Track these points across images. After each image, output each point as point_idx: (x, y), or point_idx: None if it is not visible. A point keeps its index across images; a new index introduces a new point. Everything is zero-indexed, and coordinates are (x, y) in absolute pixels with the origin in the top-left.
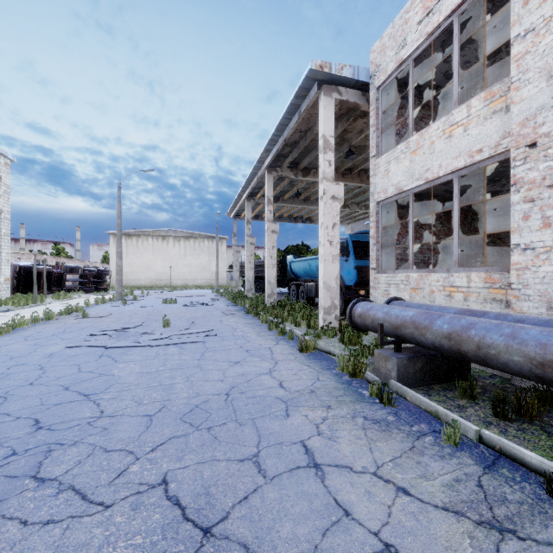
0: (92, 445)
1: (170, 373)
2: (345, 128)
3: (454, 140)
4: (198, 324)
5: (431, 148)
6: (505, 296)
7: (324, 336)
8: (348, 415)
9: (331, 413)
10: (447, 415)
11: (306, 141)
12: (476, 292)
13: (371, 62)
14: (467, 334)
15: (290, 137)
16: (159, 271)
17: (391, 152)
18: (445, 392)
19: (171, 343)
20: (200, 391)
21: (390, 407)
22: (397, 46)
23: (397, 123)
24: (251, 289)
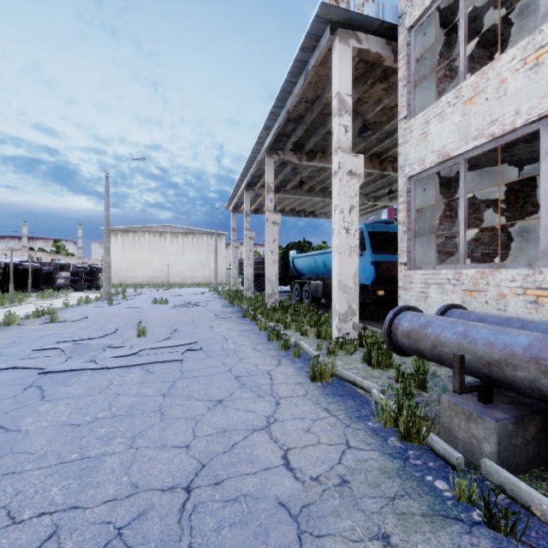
0: None
1: (110, 427)
2: (359, 97)
3: (546, 69)
4: (182, 332)
5: (500, 89)
6: None
7: (340, 351)
8: None
9: None
10: None
11: (313, 113)
12: None
13: None
14: None
15: (294, 110)
16: (156, 269)
17: (431, 108)
18: None
19: (136, 363)
20: (142, 480)
21: (514, 542)
22: None
23: (434, 75)
24: (250, 288)
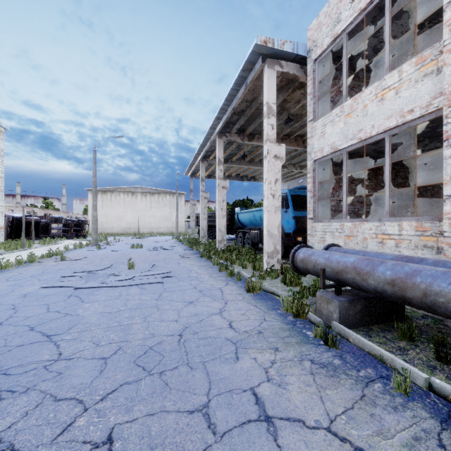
0: (43, 393)
1: (130, 313)
2: (284, 98)
3: (386, 102)
4: (159, 266)
5: (364, 110)
6: (436, 243)
7: (268, 277)
8: (295, 358)
9: (279, 356)
10: (392, 360)
11: (251, 109)
12: (407, 239)
13: (308, 39)
14: (411, 281)
15: (238, 107)
16: (129, 221)
17: (327, 116)
18: (384, 333)
19: (133, 284)
20: (156, 332)
21: (335, 349)
22: (333, 22)
23: (331, 91)
24: (205, 236)
